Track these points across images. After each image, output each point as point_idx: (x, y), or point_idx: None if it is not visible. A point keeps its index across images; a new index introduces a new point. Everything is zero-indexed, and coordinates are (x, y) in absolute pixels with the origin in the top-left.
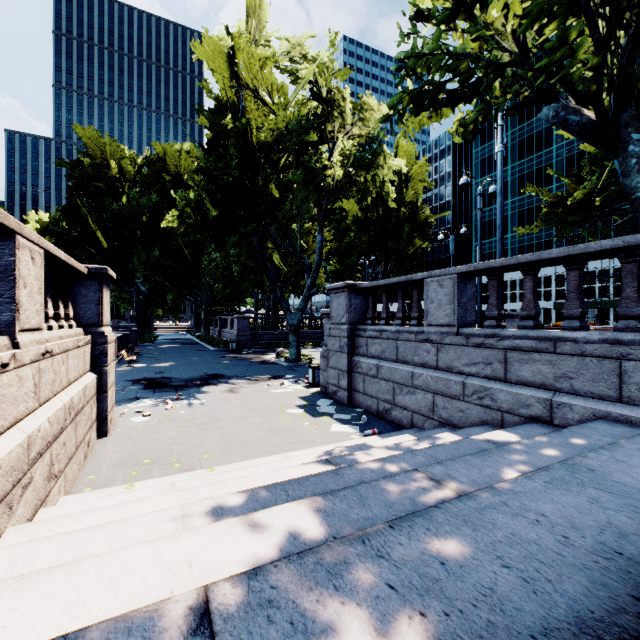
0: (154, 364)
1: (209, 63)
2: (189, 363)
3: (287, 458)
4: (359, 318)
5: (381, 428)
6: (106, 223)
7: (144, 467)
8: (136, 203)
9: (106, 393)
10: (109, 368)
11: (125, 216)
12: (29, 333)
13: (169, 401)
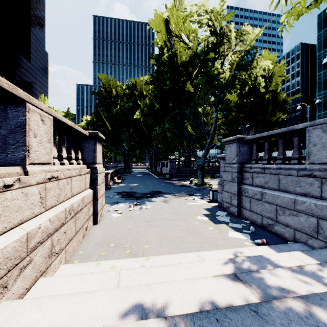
0: (129, 184)
1: (154, 27)
2: (145, 184)
3: (199, 261)
4: (245, 160)
5: (267, 238)
6: (111, 118)
7: (111, 248)
8: (123, 107)
9: (97, 200)
10: (99, 187)
11: (118, 114)
12: (39, 165)
13: (132, 205)
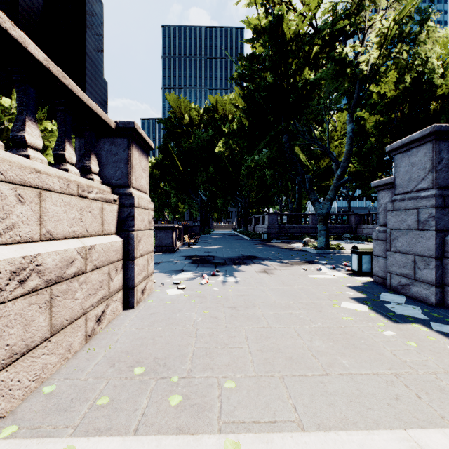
0: (205, 246)
1: None
2: (230, 247)
3: None
4: None
5: None
6: (182, 155)
7: (137, 377)
8: (199, 139)
9: (133, 260)
10: (139, 234)
11: (193, 149)
12: None
13: (205, 276)
